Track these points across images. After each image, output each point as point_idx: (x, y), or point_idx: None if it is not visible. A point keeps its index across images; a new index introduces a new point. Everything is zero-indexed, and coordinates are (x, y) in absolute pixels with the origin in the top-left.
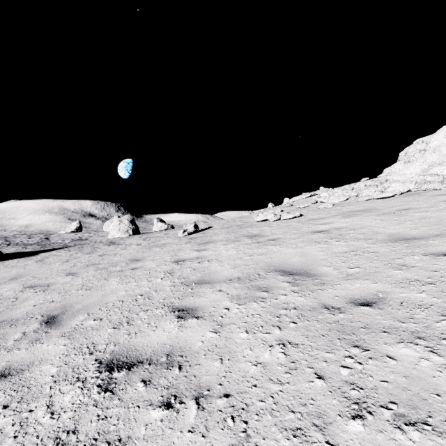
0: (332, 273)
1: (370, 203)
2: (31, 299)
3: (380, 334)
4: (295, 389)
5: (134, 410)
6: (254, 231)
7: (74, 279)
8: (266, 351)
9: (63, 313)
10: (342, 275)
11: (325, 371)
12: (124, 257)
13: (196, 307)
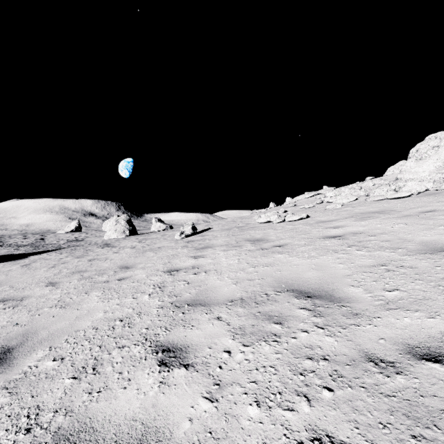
0: (364, 297)
1: (384, 204)
2: None
3: None
4: None
5: None
6: (257, 235)
7: (53, 292)
8: None
9: (21, 345)
10: (379, 302)
11: None
12: (114, 263)
13: (187, 346)
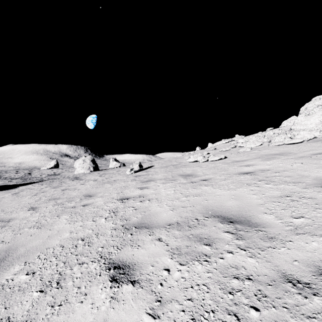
0: (276, 223)
1: (283, 148)
2: None
3: None
4: None
5: None
6: (188, 171)
7: (33, 215)
8: None
9: (3, 260)
10: (289, 227)
11: None
12: (80, 192)
13: (134, 264)
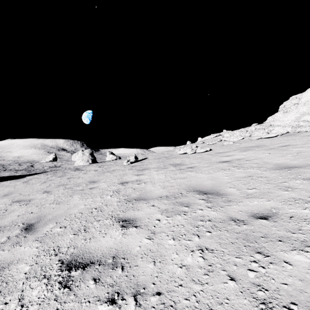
0: (236, 193)
1: (260, 141)
2: (16, 210)
3: (276, 242)
4: (213, 289)
5: (85, 305)
6: (177, 161)
7: (49, 196)
8: (189, 255)
9: (38, 222)
10: (243, 194)
11: (235, 273)
12: (85, 179)
13: (136, 218)
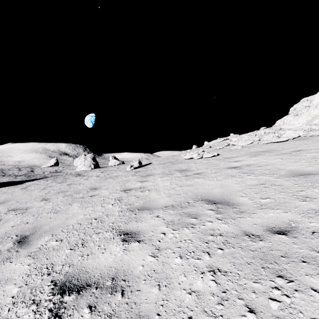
0: (248, 203)
1: (270, 146)
2: (11, 220)
3: (300, 263)
4: None
5: None
6: (183, 167)
7: (47, 204)
8: (199, 278)
9: (33, 234)
10: (257, 205)
11: (255, 303)
12: (86, 186)
13: (138, 231)
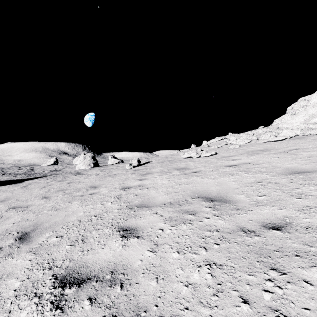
0: (245, 200)
1: (267, 145)
2: (12, 218)
3: (293, 257)
4: (224, 313)
5: None
6: (182, 165)
7: (47, 202)
8: (195, 272)
9: (33, 231)
10: (253, 202)
11: (248, 294)
12: (85, 184)
13: (137, 228)
